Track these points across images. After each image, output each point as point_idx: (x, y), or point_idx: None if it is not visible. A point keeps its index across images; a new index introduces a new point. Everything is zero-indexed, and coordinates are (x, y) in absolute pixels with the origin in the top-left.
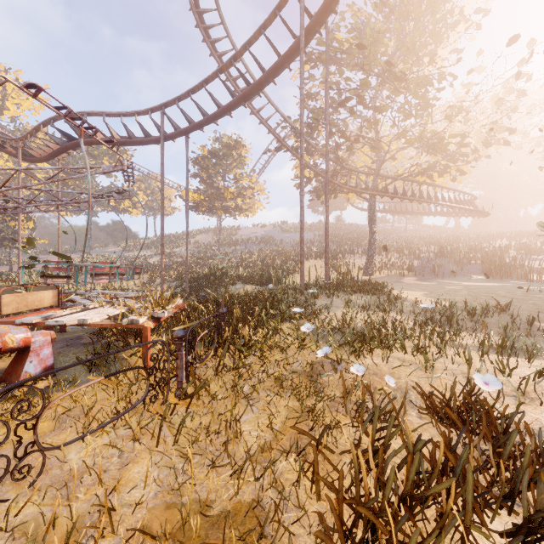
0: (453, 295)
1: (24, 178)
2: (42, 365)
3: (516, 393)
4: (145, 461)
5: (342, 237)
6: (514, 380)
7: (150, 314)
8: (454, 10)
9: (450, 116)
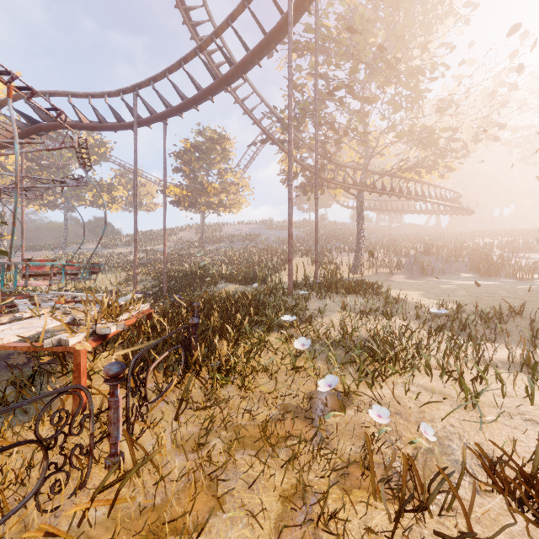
0: (452, 295)
1: None
2: None
3: None
4: None
5: (327, 235)
6: None
7: (87, 331)
8: (445, 0)
9: (443, 108)
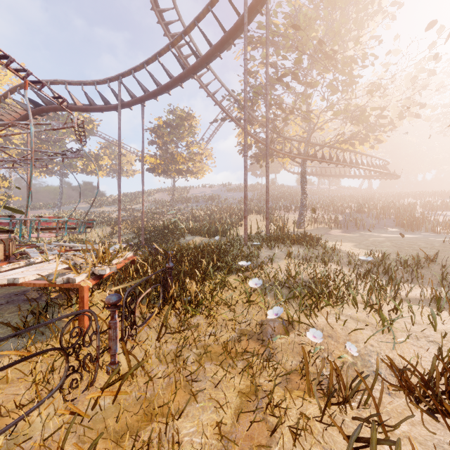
0: (379, 246)
1: (2, 144)
2: None
3: None
4: None
5: (276, 196)
6: None
7: (89, 272)
8: (374, 1)
9: (372, 91)
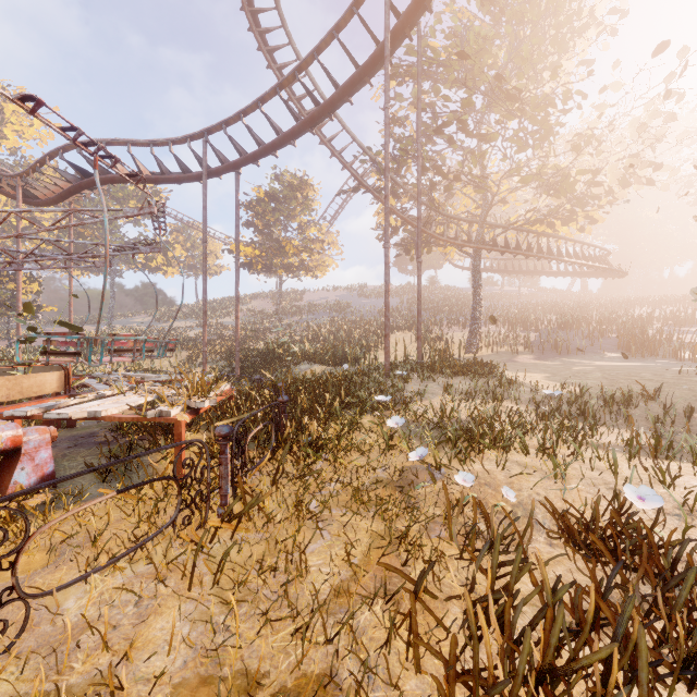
0: (583, 378)
1: (27, 228)
2: (37, 473)
3: (680, 510)
4: (172, 611)
5: (437, 304)
6: (676, 493)
7: (185, 404)
8: (583, 10)
9: (578, 147)
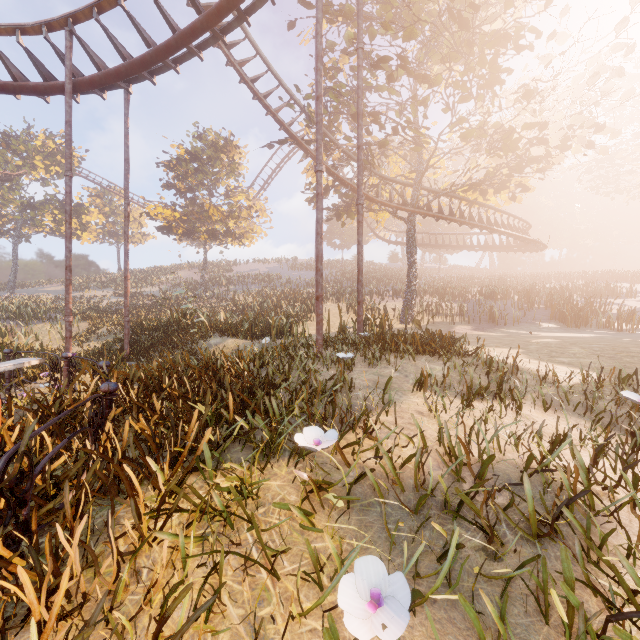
0: (571, 355)
1: None
2: None
3: None
4: None
5: (365, 276)
6: None
7: None
8: None
9: (530, 93)
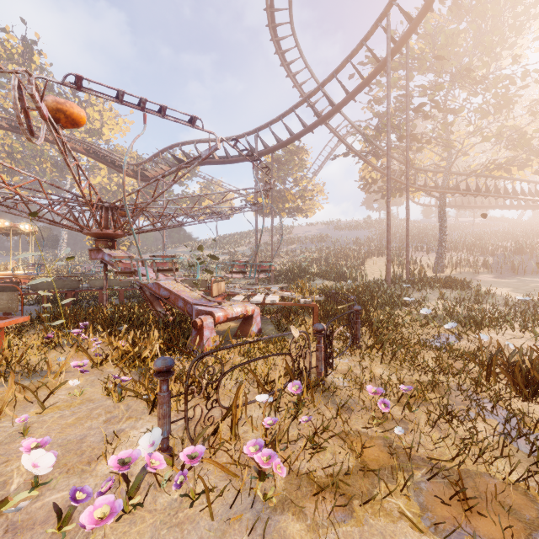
0: None
1: (116, 191)
2: (257, 327)
3: None
4: (378, 369)
5: (401, 234)
6: None
7: (314, 298)
8: (538, 2)
9: (535, 112)
